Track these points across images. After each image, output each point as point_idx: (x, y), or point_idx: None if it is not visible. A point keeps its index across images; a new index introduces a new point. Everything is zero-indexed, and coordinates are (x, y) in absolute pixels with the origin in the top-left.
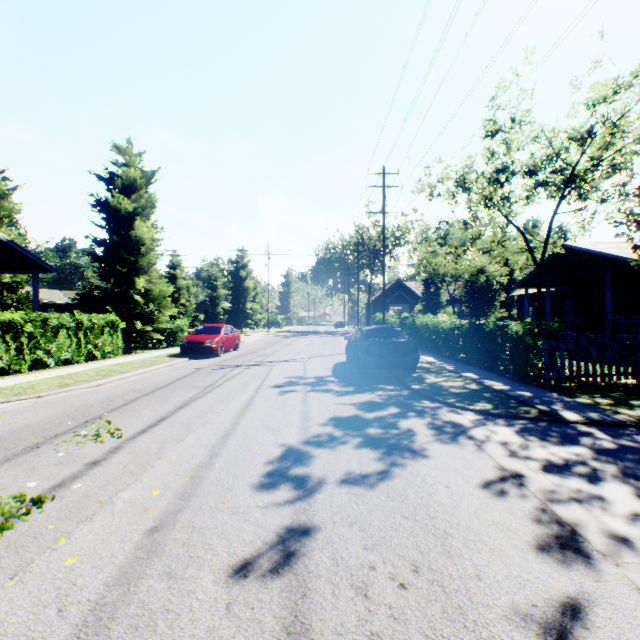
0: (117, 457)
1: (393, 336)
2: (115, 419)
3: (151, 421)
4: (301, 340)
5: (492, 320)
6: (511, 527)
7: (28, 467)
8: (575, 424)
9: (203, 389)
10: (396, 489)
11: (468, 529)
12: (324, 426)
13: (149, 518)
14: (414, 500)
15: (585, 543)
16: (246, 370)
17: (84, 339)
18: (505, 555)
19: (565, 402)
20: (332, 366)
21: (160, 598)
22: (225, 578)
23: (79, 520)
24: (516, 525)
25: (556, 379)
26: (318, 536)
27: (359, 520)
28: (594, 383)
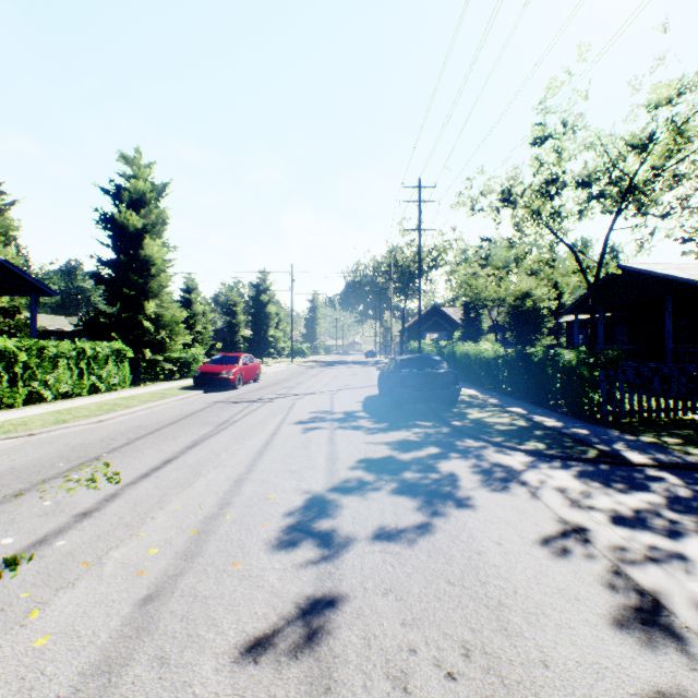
0: (112, 507)
1: (431, 366)
2: (114, 461)
3: (155, 463)
4: (328, 371)
5: (541, 348)
6: (579, 596)
7: (7, 519)
8: (642, 467)
9: (217, 426)
10: (439, 547)
11: (527, 599)
12: (353, 469)
13: (143, 584)
14: (460, 561)
15: (672, 617)
16: (266, 404)
17: (87, 370)
18: (575, 634)
19: (627, 441)
20: (362, 400)
21: (147, 693)
22: (230, 665)
23: (58, 586)
24: (585, 593)
25: (615, 415)
26: (346, 608)
27: (395, 587)
28: (658, 419)
